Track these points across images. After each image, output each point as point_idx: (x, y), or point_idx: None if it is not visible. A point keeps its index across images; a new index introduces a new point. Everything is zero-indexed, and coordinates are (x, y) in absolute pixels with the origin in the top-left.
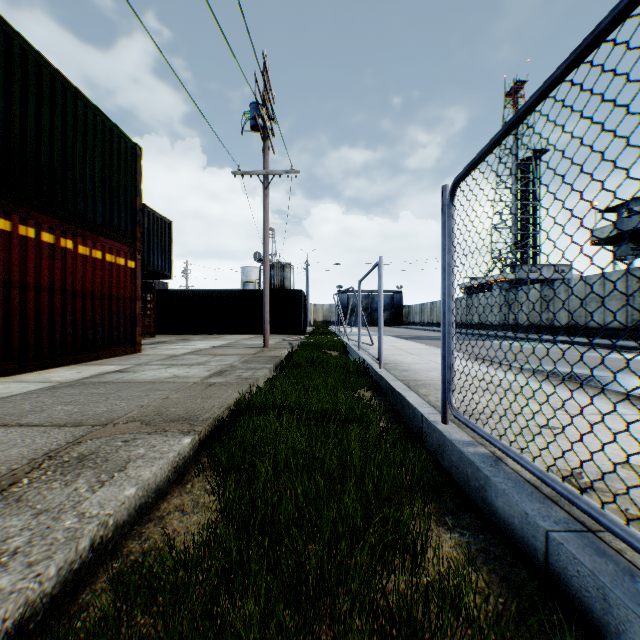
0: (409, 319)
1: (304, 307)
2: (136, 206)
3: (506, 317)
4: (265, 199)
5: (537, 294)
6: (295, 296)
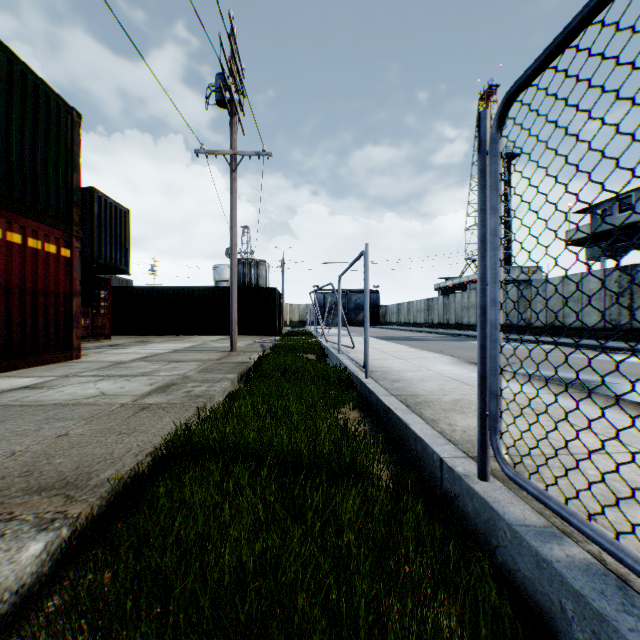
0: (386, 319)
1: (279, 306)
2: (73, 183)
3: None
4: (233, 183)
5: (514, 294)
6: (269, 294)
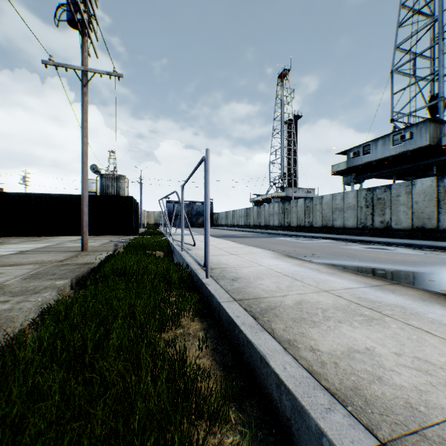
0: (218, 222)
1: (136, 212)
2: None
3: (283, 221)
4: (84, 97)
5: (303, 205)
6: (127, 202)
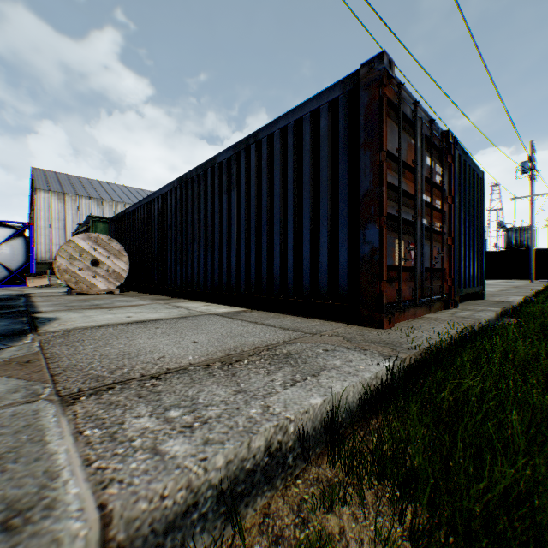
0: None
1: None
2: None
3: None
4: (530, 209)
5: None
6: (542, 253)
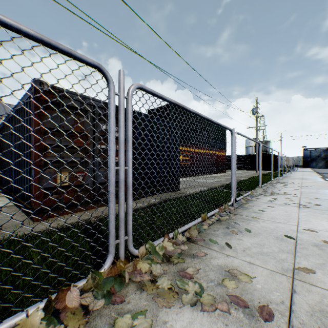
0: None
1: (274, 160)
2: (225, 142)
3: None
4: (256, 134)
5: None
6: (269, 156)
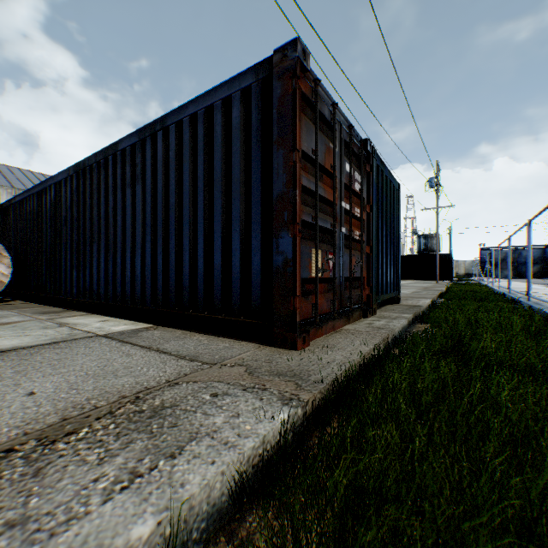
0: None
1: (451, 264)
2: None
3: None
4: (437, 219)
5: None
6: (445, 258)
